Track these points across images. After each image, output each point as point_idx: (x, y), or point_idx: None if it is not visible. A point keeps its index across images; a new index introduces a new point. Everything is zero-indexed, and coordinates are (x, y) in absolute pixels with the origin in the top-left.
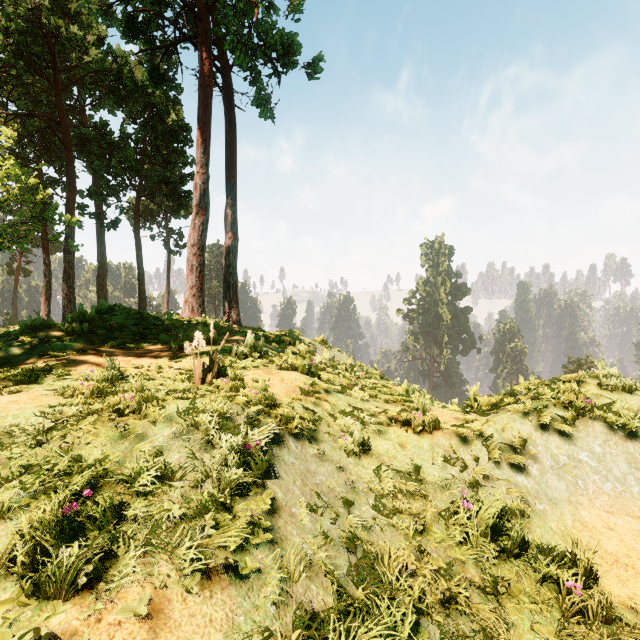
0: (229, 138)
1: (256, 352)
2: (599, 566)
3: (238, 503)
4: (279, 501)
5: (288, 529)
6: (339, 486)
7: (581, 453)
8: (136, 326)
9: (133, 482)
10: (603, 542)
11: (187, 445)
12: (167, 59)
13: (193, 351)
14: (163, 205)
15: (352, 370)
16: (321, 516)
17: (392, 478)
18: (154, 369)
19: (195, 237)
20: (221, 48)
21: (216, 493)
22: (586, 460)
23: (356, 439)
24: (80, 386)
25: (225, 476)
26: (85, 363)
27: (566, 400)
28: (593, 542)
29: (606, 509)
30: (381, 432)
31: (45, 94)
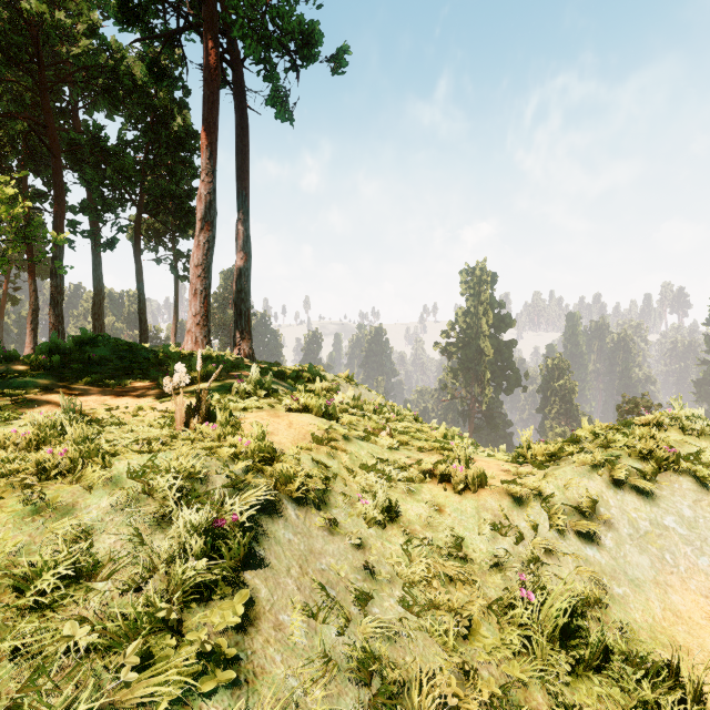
0: (240, 143)
1: (262, 390)
2: (705, 678)
3: (194, 613)
4: (261, 605)
5: (268, 653)
6: (353, 571)
7: (666, 517)
8: (122, 359)
9: (25, 588)
10: (705, 640)
11: (131, 522)
12: (170, 53)
13: (186, 389)
14: (168, 223)
15: (381, 411)
16: (323, 623)
17: (426, 557)
18: (132, 411)
19: (199, 256)
20: (231, 39)
21: (158, 601)
22: (673, 526)
23: (379, 503)
24: (13, 434)
25: (176, 573)
26: (46, 404)
27: (643, 449)
28: (692, 641)
29: (704, 593)
30: (413, 491)
31: (30, 94)
